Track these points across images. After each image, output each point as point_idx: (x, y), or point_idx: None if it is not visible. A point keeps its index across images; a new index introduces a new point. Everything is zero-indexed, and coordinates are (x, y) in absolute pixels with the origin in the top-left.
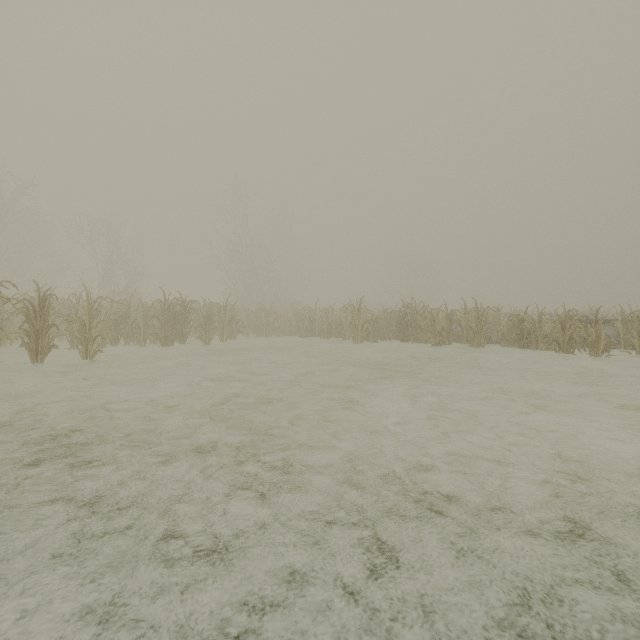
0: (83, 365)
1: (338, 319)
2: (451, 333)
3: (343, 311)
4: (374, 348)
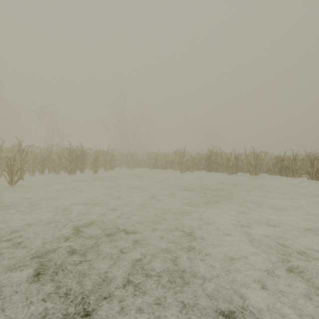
0: (9, 188)
1: (171, 159)
2: (238, 167)
3: (174, 154)
4: (192, 175)
